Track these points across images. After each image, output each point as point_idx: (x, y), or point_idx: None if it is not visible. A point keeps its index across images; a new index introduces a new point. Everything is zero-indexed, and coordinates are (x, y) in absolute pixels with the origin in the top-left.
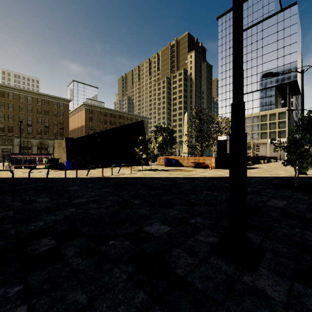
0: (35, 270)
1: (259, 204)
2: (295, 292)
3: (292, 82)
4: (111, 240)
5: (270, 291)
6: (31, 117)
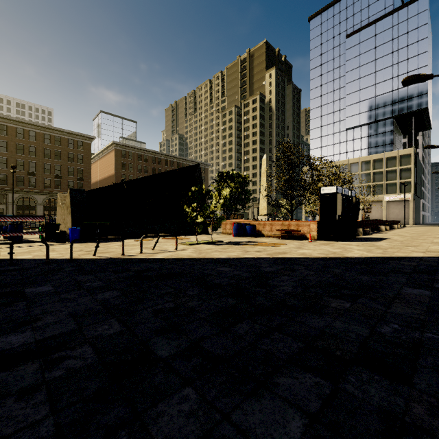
0: None
1: None
2: None
3: (420, 111)
4: None
5: None
6: (35, 162)
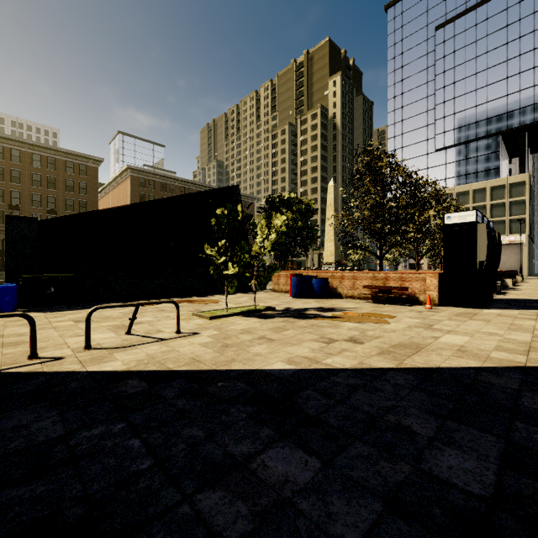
0: None
1: None
2: None
3: (537, 124)
4: None
5: None
6: (20, 192)
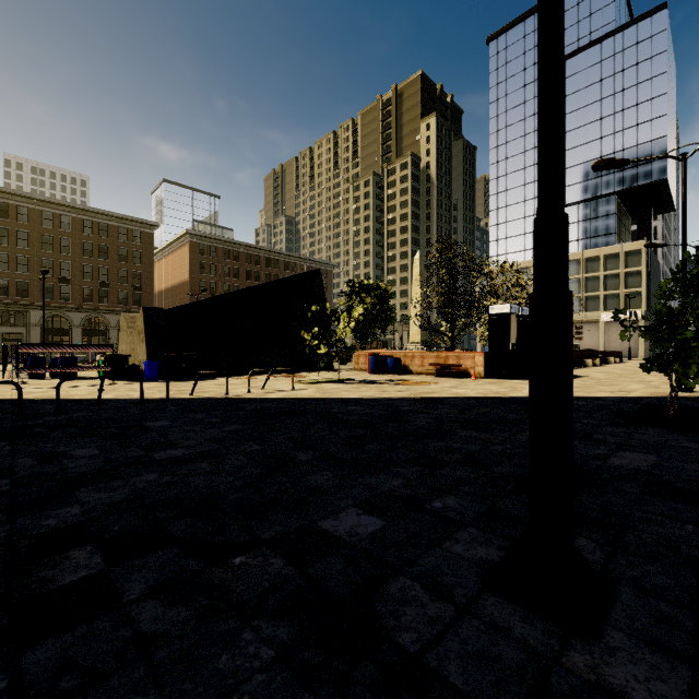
0: (44, 636)
1: (592, 461)
2: None
3: (655, 184)
4: (239, 553)
5: (642, 698)
6: (70, 263)
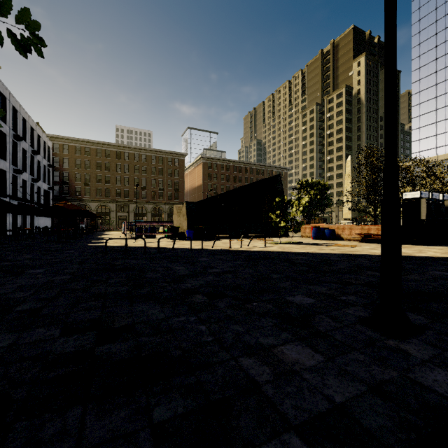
0: (200, 311)
1: None
2: (442, 356)
3: None
4: (254, 302)
5: (413, 352)
6: (146, 179)
